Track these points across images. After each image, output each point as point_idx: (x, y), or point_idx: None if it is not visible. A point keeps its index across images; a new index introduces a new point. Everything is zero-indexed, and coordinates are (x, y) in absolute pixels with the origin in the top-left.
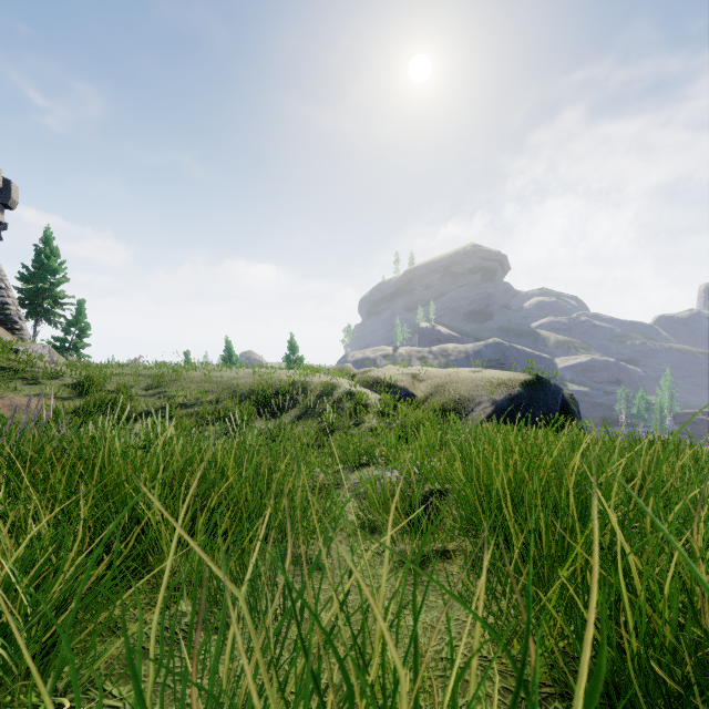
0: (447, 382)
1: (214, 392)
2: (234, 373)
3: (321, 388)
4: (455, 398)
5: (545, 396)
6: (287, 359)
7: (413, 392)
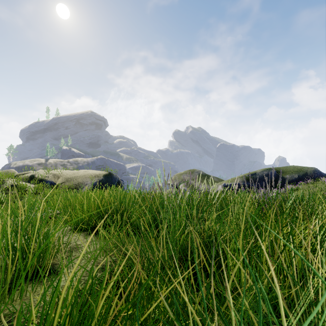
0: (72, 176)
1: None
2: None
3: None
4: (76, 183)
5: (112, 179)
6: None
7: (55, 182)
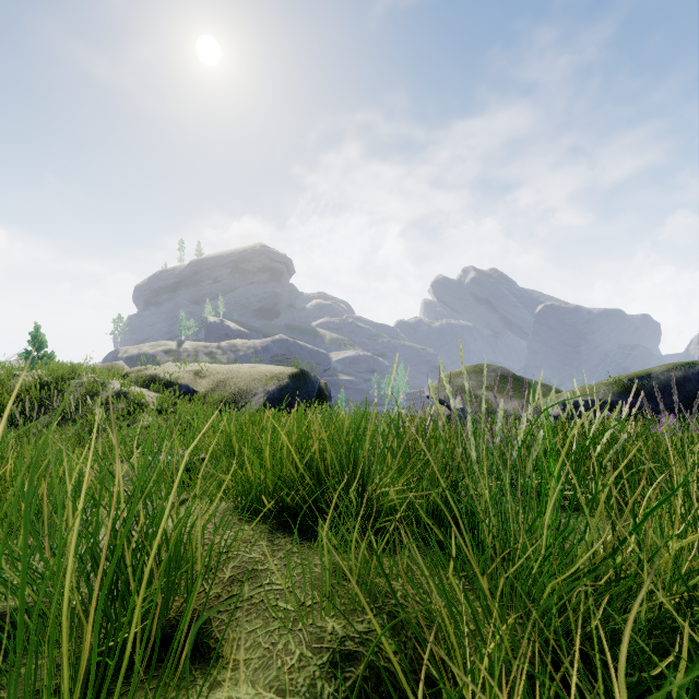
0: (228, 377)
1: None
2: None
3: (84, 390)
4: (235, 391)
5: (307, 385)
6: (27, 357)
7: (195, 388)
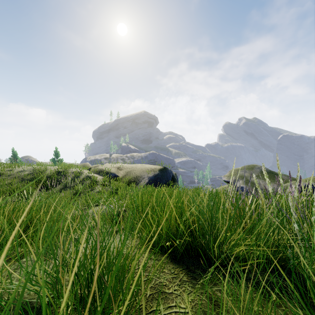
0: (131, 170)
1: (8, 179)
2: (21, 169)
3: (74, 174)
4: (135, 176)
5: (167, 174)
6: (53, 160)
7: (118, 175)
